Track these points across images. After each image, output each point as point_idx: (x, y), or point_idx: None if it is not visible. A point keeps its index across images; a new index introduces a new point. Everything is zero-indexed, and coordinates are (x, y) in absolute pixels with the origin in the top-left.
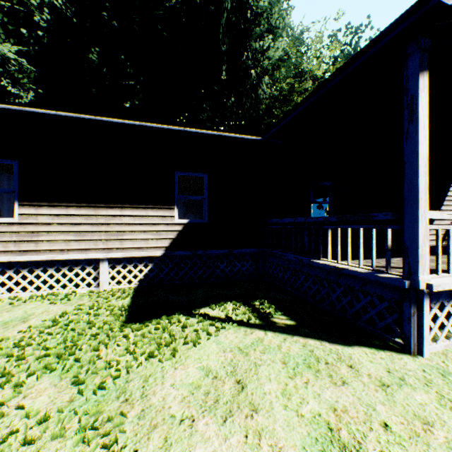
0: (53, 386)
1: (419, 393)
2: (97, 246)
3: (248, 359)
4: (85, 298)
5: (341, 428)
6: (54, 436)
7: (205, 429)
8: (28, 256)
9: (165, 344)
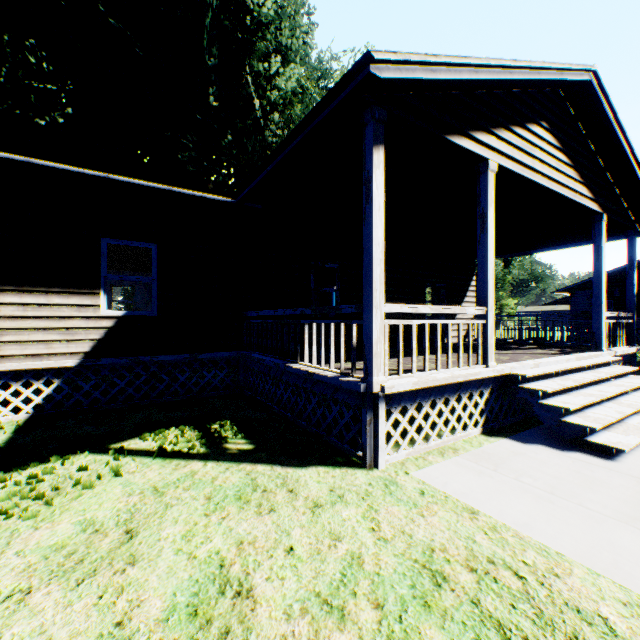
0: None
1: (349, 509)
2: None
3: (160, 500)
4: None
5: (236, 562)
6: None
7: (42, 600)
8: None
9: (36, 497)
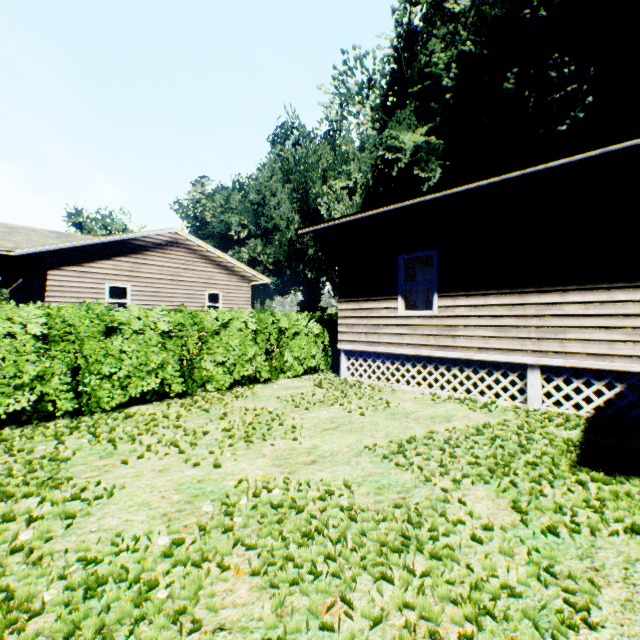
0: (489, 499)
1: None
2: (523, 347)
3: None
4: (507, 413)
5: None
6: (500, 549)
7: None
8: (445, 352)
9: None
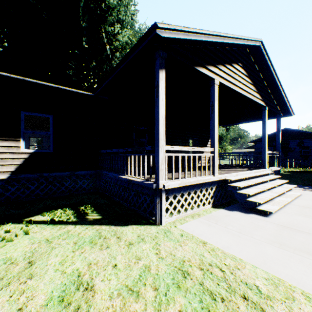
0: None
1: (146, 244)
2: None
3: (49, 245)
4: None
5: (87, 273)
6: None
7: None
8: None
9: None
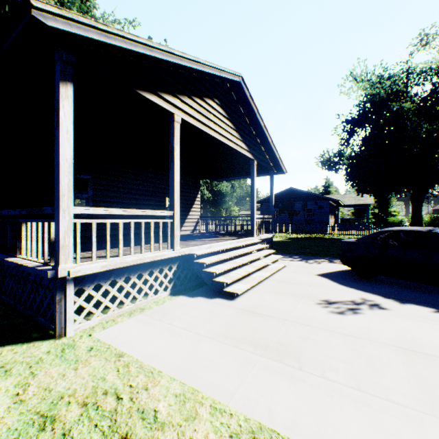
0: None
1: (7, 381)
2: None
3: None
4: None
5: None
6: None
7: None
8: None
9: None
